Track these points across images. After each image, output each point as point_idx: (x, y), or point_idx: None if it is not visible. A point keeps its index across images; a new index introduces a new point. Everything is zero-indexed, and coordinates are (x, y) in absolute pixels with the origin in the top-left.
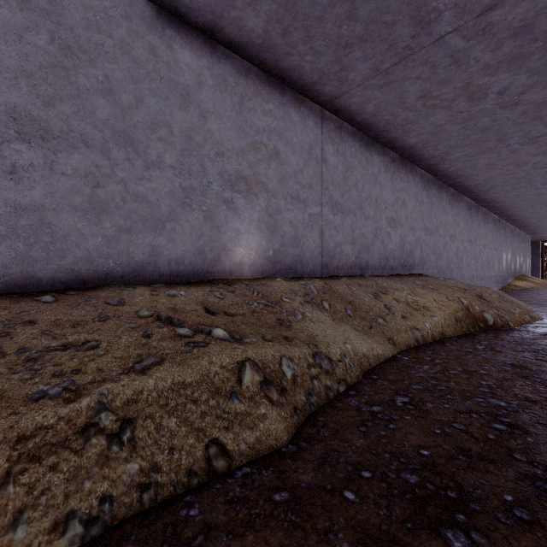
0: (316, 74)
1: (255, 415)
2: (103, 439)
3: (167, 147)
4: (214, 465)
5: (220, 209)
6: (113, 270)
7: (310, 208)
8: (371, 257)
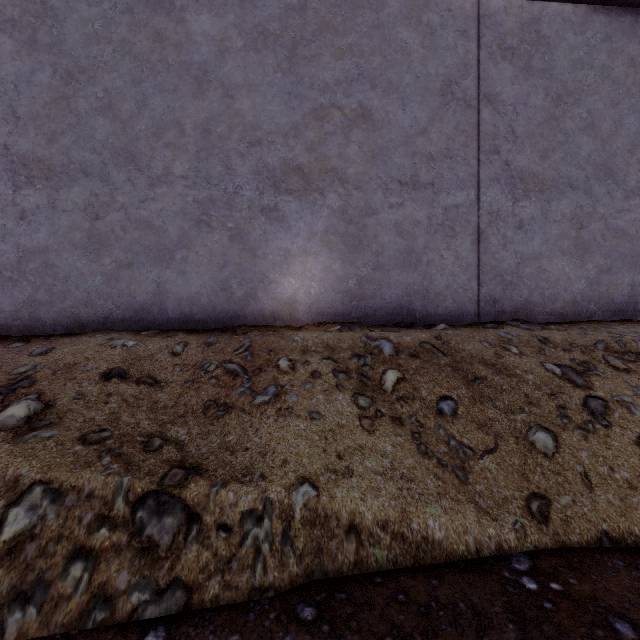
0: None
1: None
2: None
3: (176, 153)
4: None
5: (255, 223)
6: (113, 313)
7: (447, 195)
8: None
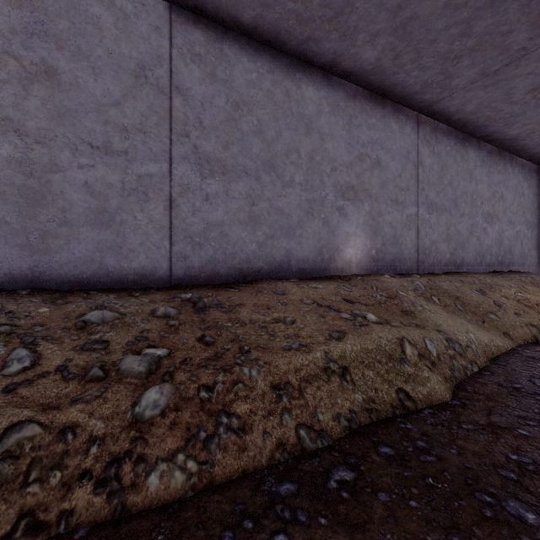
0: (419, 86)
1: (421, 377)
2: (337, 377)
3: (296, 168)
4: (406, 404)
5: (334, 216)
6: (262, 268)
7: (407, 209)
8: (466, 254)
